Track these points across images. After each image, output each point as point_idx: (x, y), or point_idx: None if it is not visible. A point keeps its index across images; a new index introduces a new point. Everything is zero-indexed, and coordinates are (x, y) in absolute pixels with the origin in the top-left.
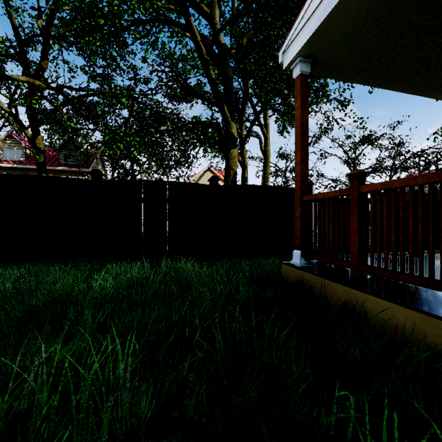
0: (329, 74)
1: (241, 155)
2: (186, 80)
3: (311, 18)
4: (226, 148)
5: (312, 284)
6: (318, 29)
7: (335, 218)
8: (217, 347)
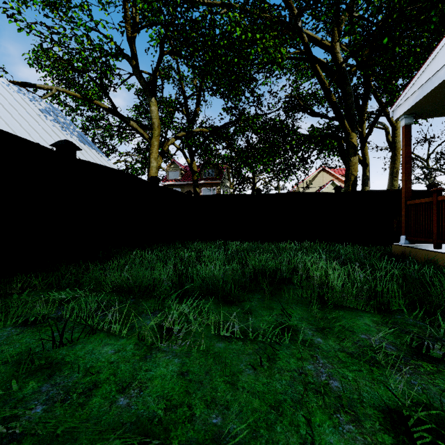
0: (432, 116)
1: (361, 153)
2: (310, 107)
3: (410, 98)
4: (346, 157)
5: (410, 253)
6: (414, 105)
7: (425, 215)
8: (352, 257)
